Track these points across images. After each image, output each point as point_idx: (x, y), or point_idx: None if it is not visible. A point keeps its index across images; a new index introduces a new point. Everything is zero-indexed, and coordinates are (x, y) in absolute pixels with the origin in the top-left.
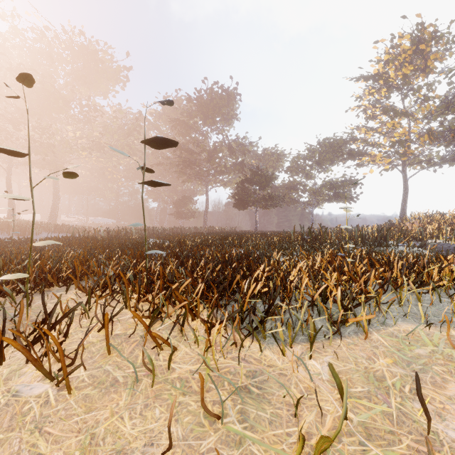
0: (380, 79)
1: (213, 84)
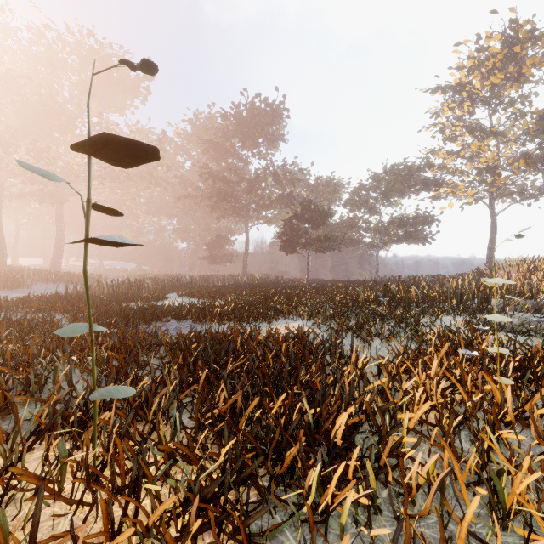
0: (463, 90)
1: (255, 97)
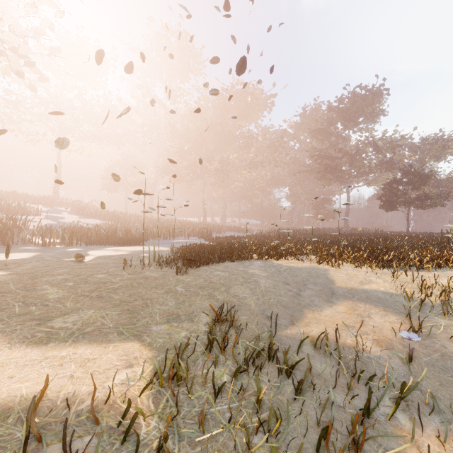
0: None
1: (355, 87)
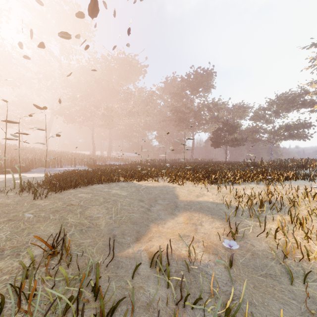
0: None
1: (197, 68)
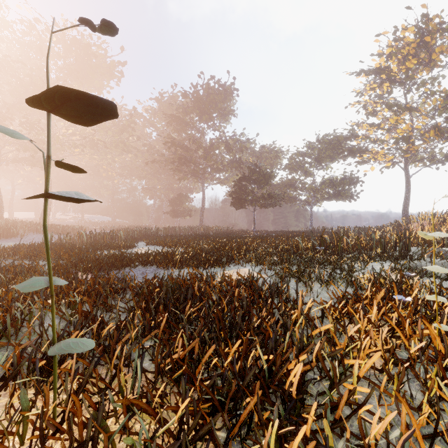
0: (383, 73)
1: (210, 79)
